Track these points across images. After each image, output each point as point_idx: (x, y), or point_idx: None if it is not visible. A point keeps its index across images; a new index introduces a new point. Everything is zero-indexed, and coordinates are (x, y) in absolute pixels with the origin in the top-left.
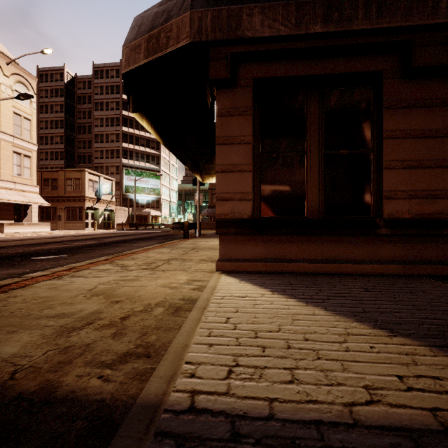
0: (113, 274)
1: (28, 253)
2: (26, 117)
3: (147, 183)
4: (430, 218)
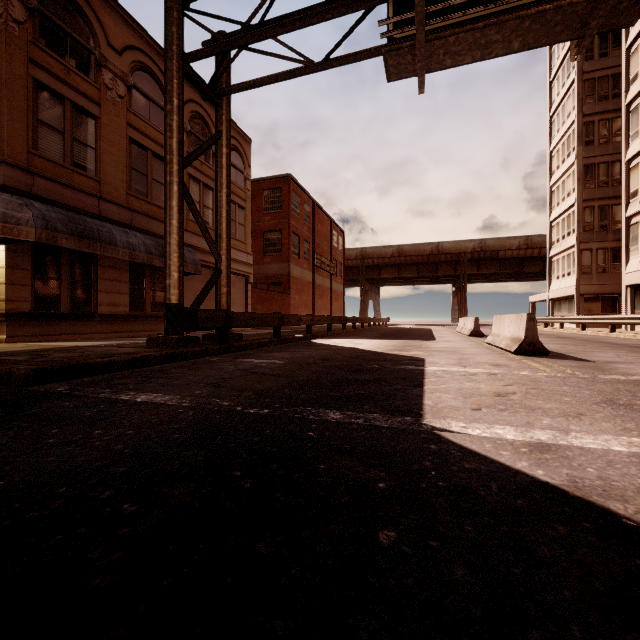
0: None
1: None
2: None
3: None
4: (116, 314)
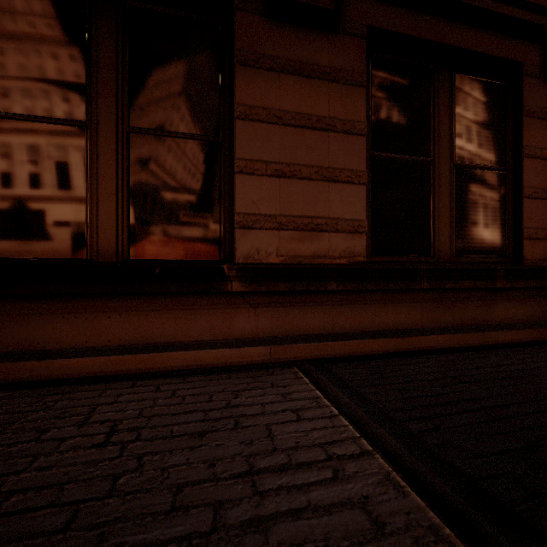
0: None
1: None
2: None
3: None
4: (311, 264)
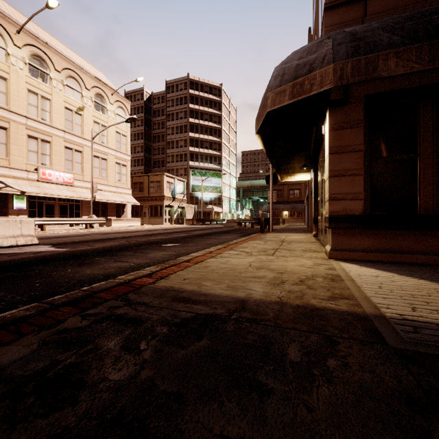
0: (247, 257)
1: (154, 242)
2: (124, 134)
3: (210, 182)
4: None
